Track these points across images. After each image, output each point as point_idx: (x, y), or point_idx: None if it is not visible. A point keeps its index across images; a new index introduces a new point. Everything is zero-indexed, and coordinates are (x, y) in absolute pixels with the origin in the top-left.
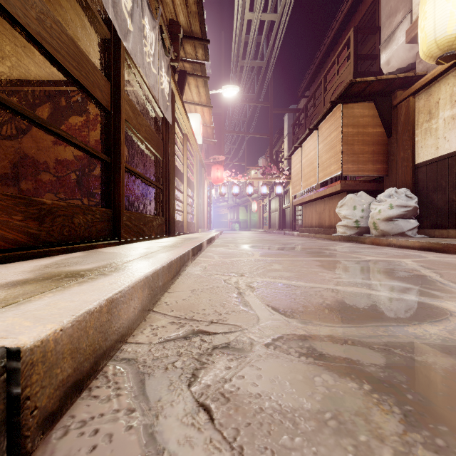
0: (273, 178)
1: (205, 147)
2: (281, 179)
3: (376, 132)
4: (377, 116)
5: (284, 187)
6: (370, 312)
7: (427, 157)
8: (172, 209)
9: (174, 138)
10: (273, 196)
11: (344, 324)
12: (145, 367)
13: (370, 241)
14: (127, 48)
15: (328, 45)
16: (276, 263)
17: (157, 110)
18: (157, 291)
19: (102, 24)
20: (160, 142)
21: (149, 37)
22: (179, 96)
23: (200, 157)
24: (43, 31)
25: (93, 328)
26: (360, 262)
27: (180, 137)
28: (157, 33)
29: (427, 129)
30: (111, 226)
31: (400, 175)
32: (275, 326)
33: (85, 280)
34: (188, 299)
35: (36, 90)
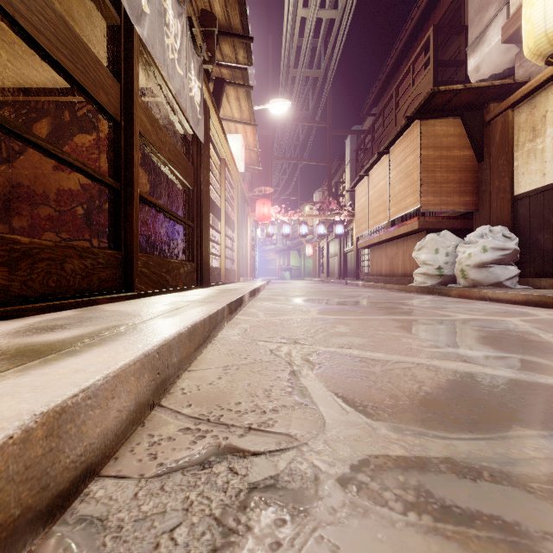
0: (332, 215)
1: (248, 177)
2: (342, 216)
3: (464, 155)
4: (465, 135)
5: (346, 227)
6: (497, 408)
7: (531, 187)
8: (205, 253)
9: (208, 162)
10: (332, 237)
11: (464, 433)
12: (117, 542)
13: (457, 294)
14: (141, 36)
15: (401, 51)
16: (341, 323)
17: (185, 125)
18: (168, 372)
19: (109, 4)
20: (190, 166)
21: (172, 26)
22: (214, 109)
23: (242, 188)
24: (16, 0)
25: (2, 479)
26: (453, 322)
27: (217, 163)
28: (185, 23)
29: (530, 150)
30: (121, 274)
31: (494, 210)
32: (352, 438)
33: (39, 363)
34: (216, 383)
35: (32, 101)
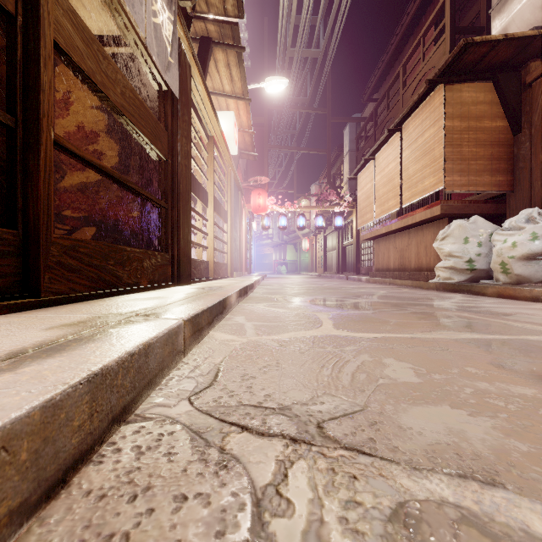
0: (331, 206)
1: (243, 168)
2: (342, 207)
3: (496, 126)
4: (498, 103)
5: (345, 219)
6: None
7: None
8: (183, 242)
9: (188, 130)
10: (330, 230)
11: None
12: None
13: (495, 292)
14: None
15: (407, 27)
16: (386, 353)
17: (154, 75)
18: None
19: None
20: (161, 129)
21: None
22: (197, 67)
23: (235, 174)
24: None
25: None
26: None
27: (204, 141)
28: None
29: None
30: (17, 267)
31: (537, 190)
32: None
33: None
34: None
35: None
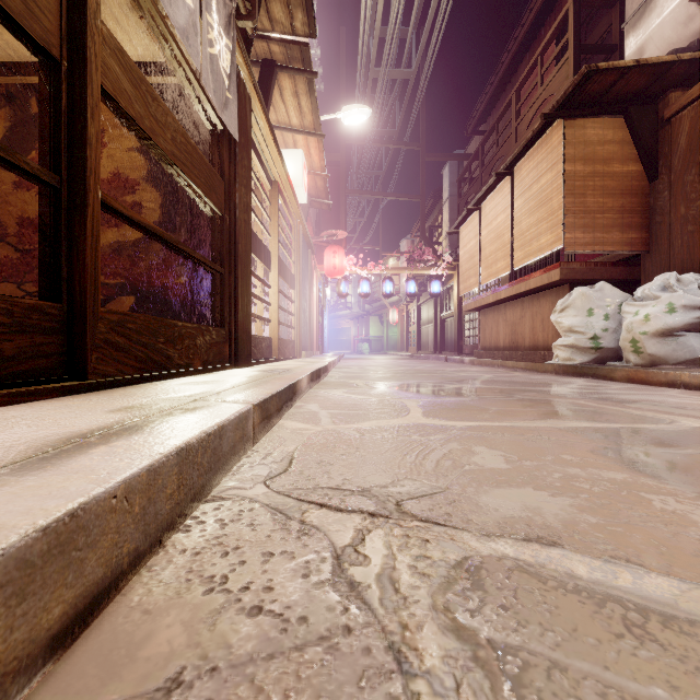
0: (426, 268)
1: (314, 218)
2: (440, 269)
3: (628, 171)
4: (630, 142)
5: (444, 284)
6: None
7: None
8: (242, 314)
9: (248, 178)
10: (425, 298)
11: None
12: None
13: (624, 376)
14: None
15: (522, 41)
16: (478, 441)
17: (208, 112)
18: None
19: None
20: (216, 177)
21: None
22: (258, 99)
23: (304, 228)
24: None
25: None
26: (692, 438)
27: (266, 188)
28: None
29: None
30: (61, 345)
31: (677, 250)
32: None
33: None
34: None
35: None
